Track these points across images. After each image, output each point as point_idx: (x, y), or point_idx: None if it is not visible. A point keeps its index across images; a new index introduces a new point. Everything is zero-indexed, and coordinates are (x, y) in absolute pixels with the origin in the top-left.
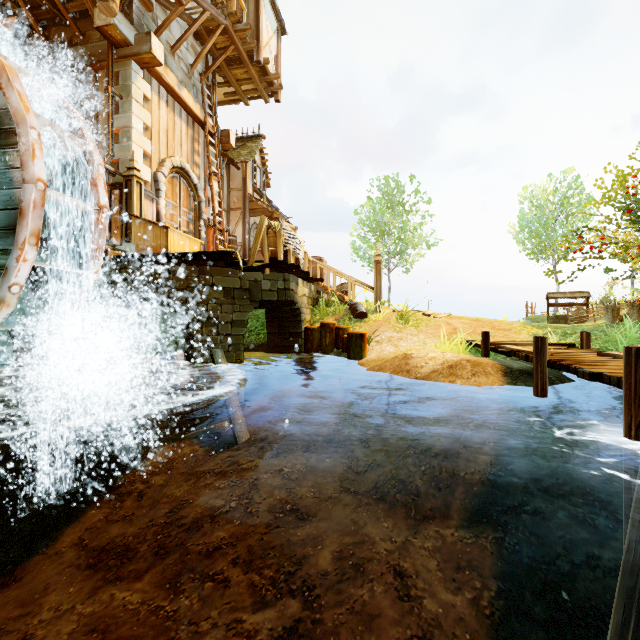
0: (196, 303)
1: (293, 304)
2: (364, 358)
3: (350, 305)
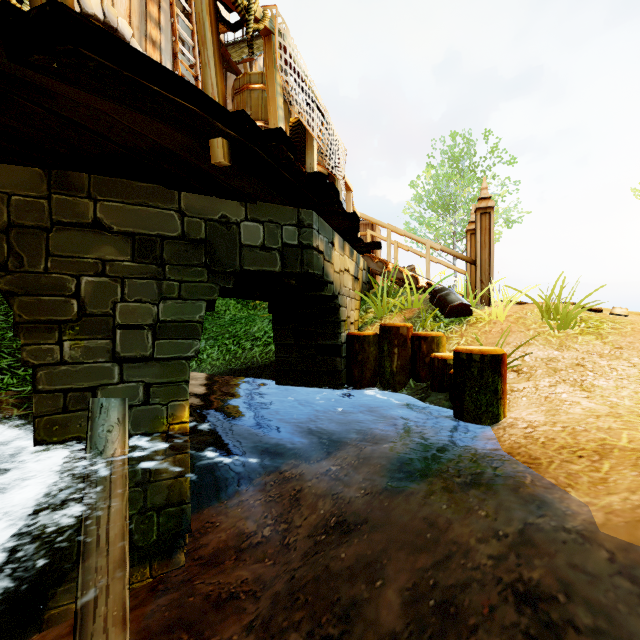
0: (40, 272)
1: (322, 285)
2: (504, 420)
3: (433, 292)
